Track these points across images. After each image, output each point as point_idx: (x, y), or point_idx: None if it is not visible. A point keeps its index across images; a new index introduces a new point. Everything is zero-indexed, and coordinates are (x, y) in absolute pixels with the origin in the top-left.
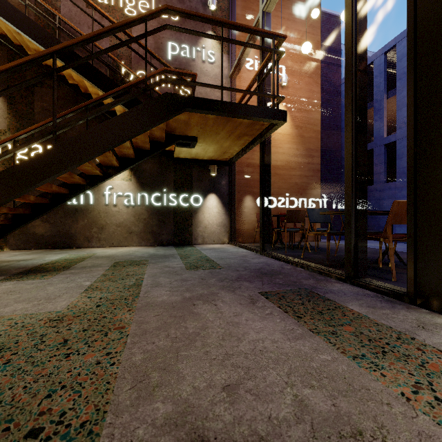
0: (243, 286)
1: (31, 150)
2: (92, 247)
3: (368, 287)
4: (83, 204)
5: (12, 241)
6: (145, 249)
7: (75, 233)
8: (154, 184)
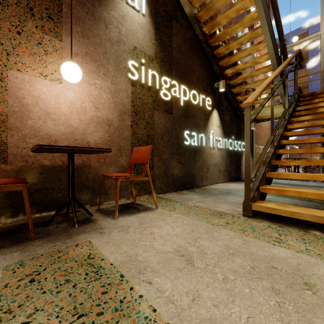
0: None
1: (170, 85)
2: (203, 186)
3: None
4: (199, 146)
5: (157, 184)
6: None
7: (195, 173)
8: (229, 132)
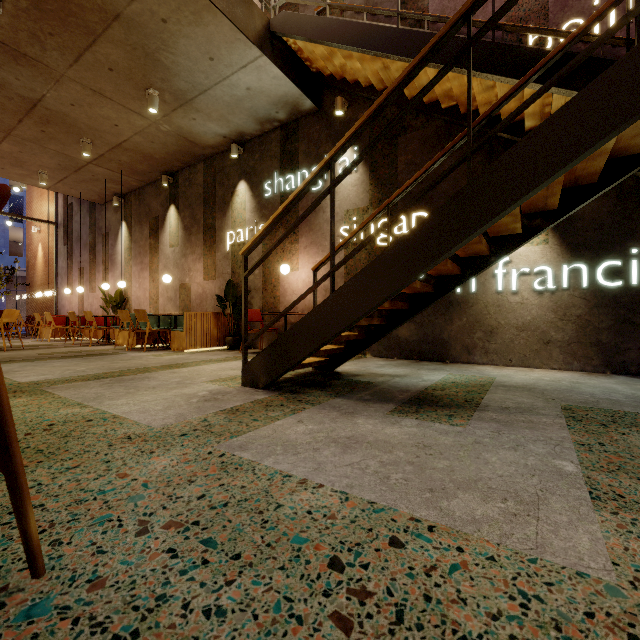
0: None
1: (393, 224)
2: (473, 363)
3: None
4: (459, 294)
5: (373, 345)
6: (592, 380)
7: (448, 338)
8: (602, 243)
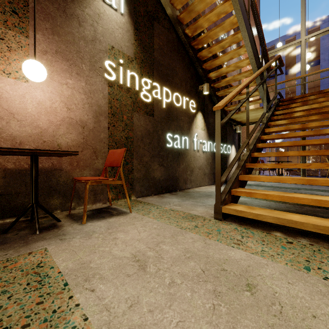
0: None
1: (151, 87)
2: (187, 189)
3: None
4: (182, 149)
5: (137, 187)
6: None
7: (178, 176)
8: (214, 135)
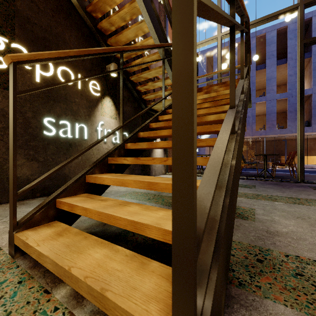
0: (301, 189)
1: (9, 49)
2: None
3: (314, 183)
4: (77, 139)
5: None
6: None
7: (69, 173)
8: (131, 126)
